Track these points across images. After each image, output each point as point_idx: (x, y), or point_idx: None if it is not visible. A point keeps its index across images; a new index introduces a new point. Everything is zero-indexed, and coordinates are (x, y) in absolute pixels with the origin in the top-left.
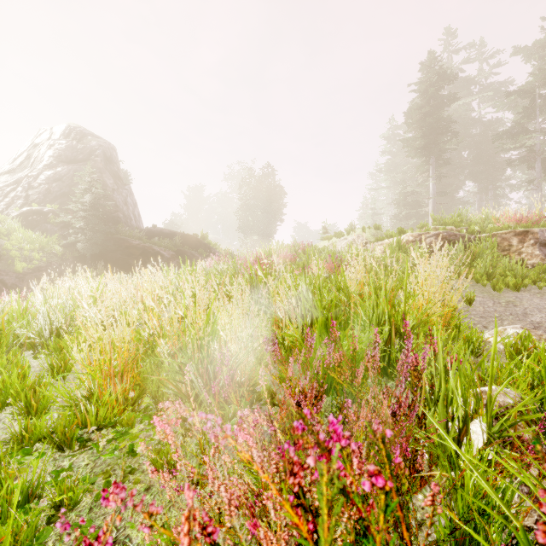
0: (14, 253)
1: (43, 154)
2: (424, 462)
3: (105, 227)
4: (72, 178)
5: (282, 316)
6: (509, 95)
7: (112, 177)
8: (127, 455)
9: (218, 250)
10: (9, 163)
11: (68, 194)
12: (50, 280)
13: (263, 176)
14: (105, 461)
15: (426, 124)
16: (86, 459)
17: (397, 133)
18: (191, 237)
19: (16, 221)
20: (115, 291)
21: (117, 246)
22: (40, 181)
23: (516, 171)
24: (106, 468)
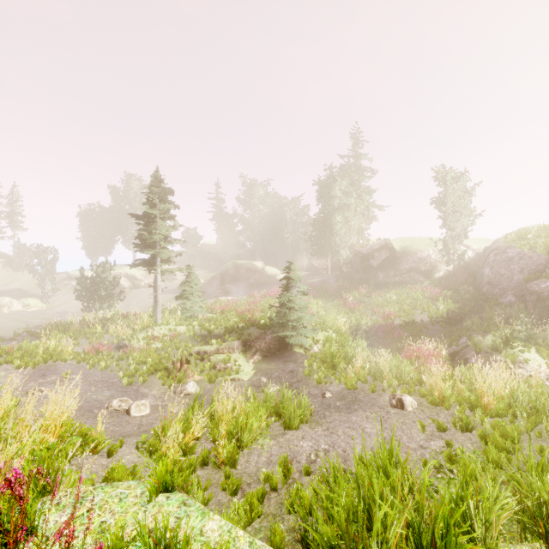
0: None
1: None
2: None
3: None
4: None
5: None
6: None
7: None
8: None
9: None
10: None
11: None
12: None
13: None
14: None
15: None
16: None
17: None
18: None
19: None
20: None
21: None
22: None
23: None
24: None
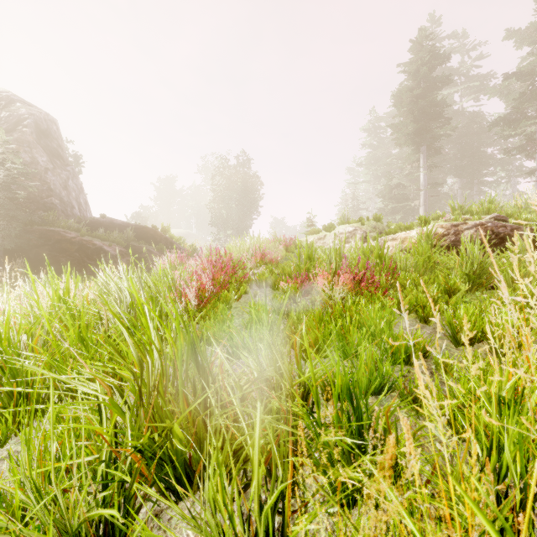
0: None
1: None
2: None
3: (24, 214)
4: None
5: None
6: (507, 78)
7: (46, 154)
8: None
9: (183, 245)
10: None
11: None
12: None
13: (237, 165)
14: None
15: (418, 108)
16: None
17: (378, 125)
18: (149, 230)
19: None
20: None
21: (43, 239)
22: None
23: (496, 168)
24: None
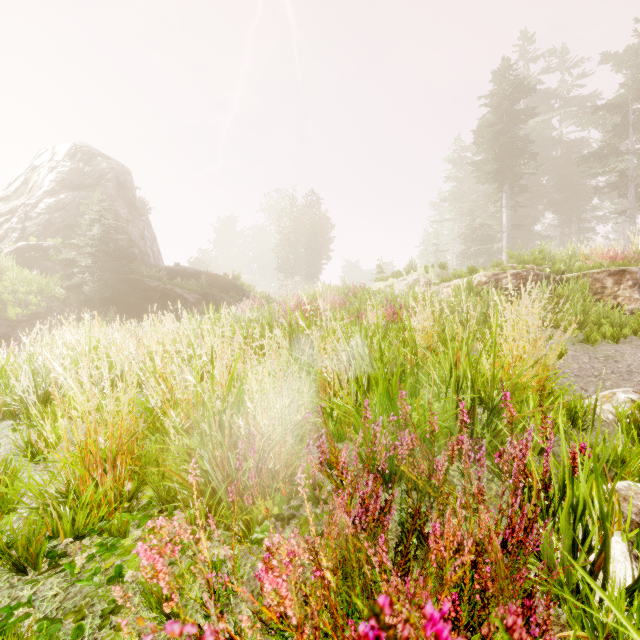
0: (6, 297)
1: (44, 179)
2: (551, 618)
3: (117, 265)
4: (77, 207)
5: (330, 377)
6: (597, 110)
7: (126, 206)
8: (112, 581)
9: (253, 293)
10: (3, 189)
11: (73, 226)
12: (50, 329)
13: (306, 205)
14: (81, 589)
15: (500, 145)
16: (55, 586)
17: (465, 156)
18: (221, 278)
19: (10, 258)
20: (124, 343)
21: (131, 288)
22: (39, 210)
23: (604, 201)
24: (80, 602)
